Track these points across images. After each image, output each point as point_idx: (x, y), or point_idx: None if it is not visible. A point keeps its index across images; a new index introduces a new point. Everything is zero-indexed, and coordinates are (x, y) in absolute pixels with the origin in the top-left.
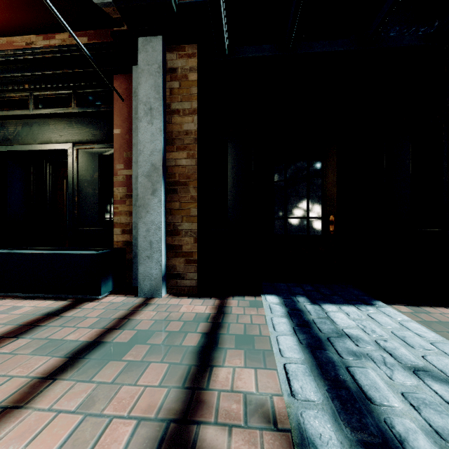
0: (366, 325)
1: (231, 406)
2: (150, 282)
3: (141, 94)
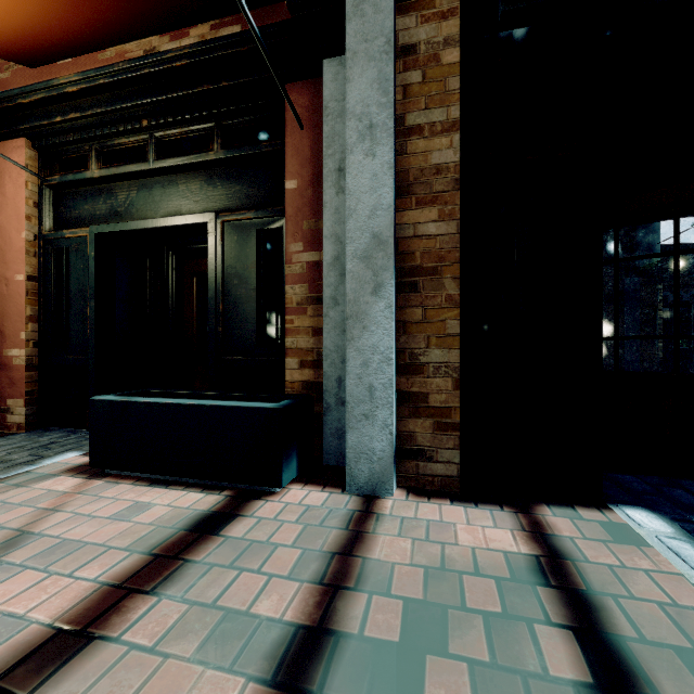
0: None
1: None
2: (369, 465)
3: (351, 100)
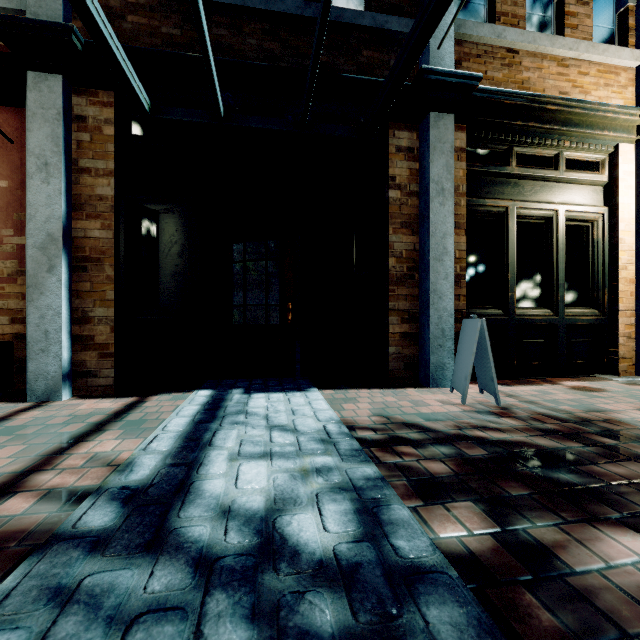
0: (275, 405)
1: (79, 462)
2: (46, 382)
3: (32, 144)
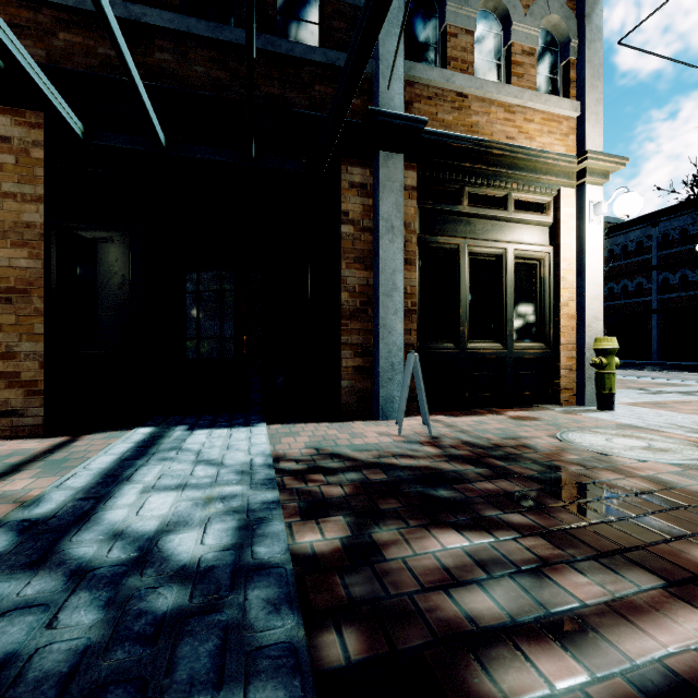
0: (213, 441)
1: None
2: None
3: None
